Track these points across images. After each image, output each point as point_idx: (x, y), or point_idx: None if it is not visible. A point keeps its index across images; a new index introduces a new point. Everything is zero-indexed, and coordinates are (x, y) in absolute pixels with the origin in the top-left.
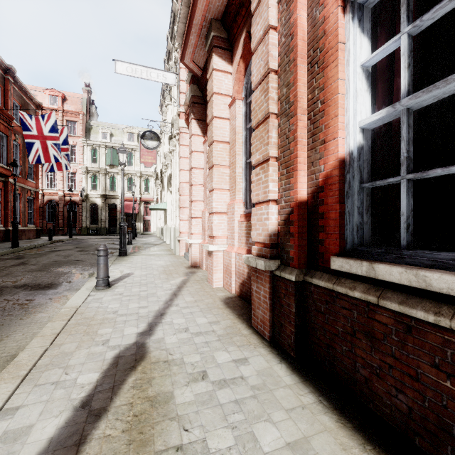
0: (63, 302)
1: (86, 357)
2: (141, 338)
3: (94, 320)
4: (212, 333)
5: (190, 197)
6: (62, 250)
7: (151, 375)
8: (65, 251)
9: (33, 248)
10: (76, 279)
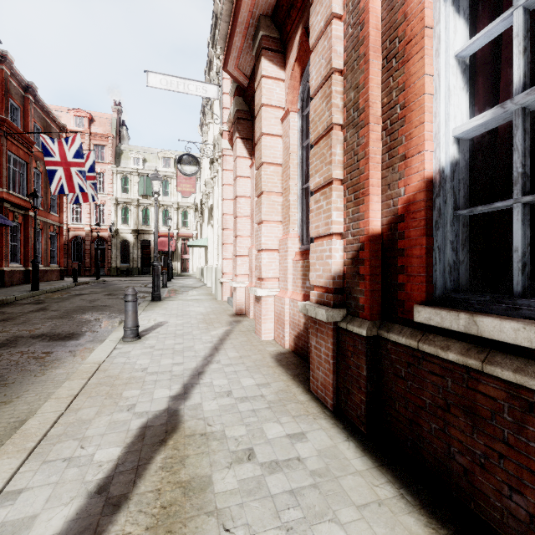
0: (85, 356)
1: (107, 427)
2: (173, 403)
3: (119, 379)
4: (260, 399)
5: (235, 231)
6: (87, 294)
7: (185, 452)
8: (91, 295)
9: (56, 291)
10: (101, 328)
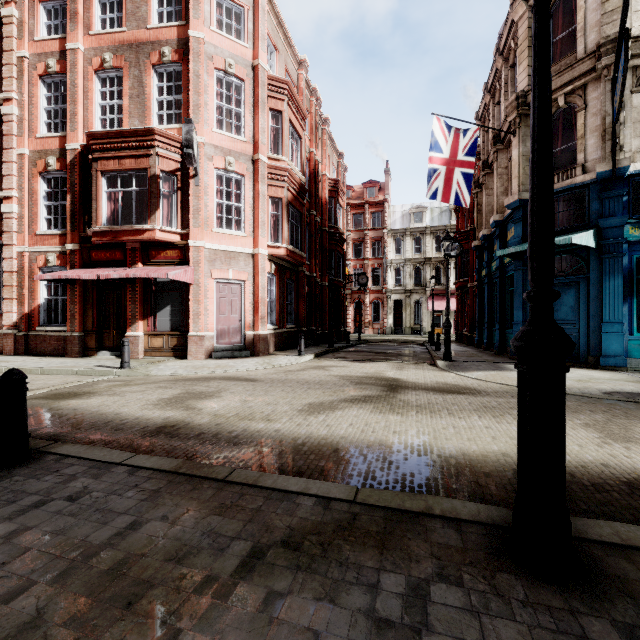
0: None
1: None
2: None
3: None
4: None
5: None
6: None
7: None
8: None
9: None
10: None
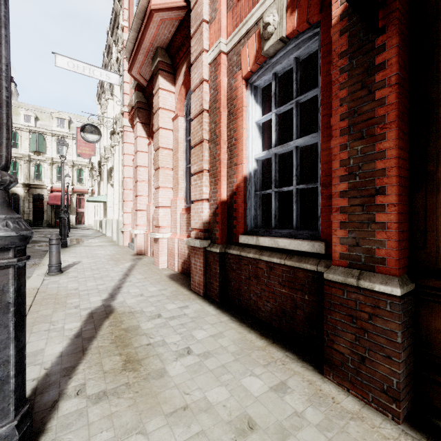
0: None
1: (65, 316)
2: (106, 302)
3: (59, 295)
4: (162, 295)
5: (136, 192)
6: None
7: (121, 319)
8: None
9: None
10: None
